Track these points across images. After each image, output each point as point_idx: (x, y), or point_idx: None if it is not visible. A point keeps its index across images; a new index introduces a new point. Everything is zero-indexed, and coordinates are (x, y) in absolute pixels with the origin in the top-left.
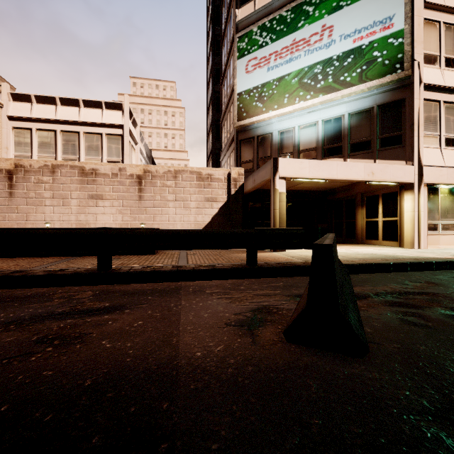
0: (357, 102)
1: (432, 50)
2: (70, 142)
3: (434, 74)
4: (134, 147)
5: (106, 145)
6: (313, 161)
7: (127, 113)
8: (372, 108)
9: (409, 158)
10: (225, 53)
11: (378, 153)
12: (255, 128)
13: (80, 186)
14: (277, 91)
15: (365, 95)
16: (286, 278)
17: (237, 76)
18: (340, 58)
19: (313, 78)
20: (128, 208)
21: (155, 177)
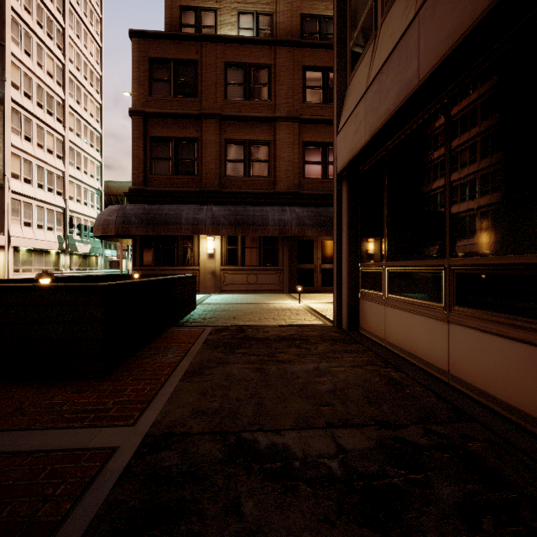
0: None
1: (17, 171)
2: None
3: (18, 186)
4: None
5: None
6: None
7: None
8: None
9: (3, 231)
10: None
11: None
12: None
13: None
14: None
15: None
16: None
17: None
18: None
19: None
20: None
21: None
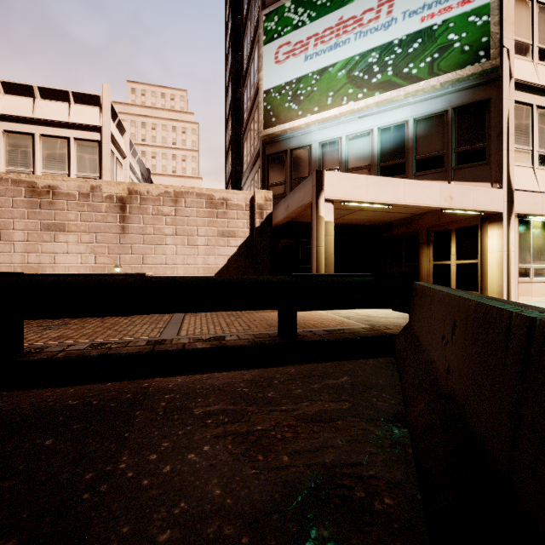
0: (425, 104)
1: (523, 36)
2: (19, 149)
3: (526, 69)
4: (120, 161)
5: (76, 155)
6: (373, 177)
7: (107, 110)
8: (446, 112)
9: (496, 179)
10: (248, 43)
11: (454, 172)
12: (287, 139)
13: (29, 211)
14: (317, 88)
15: (437, 94)
16: (349, 363)
17: (263, 67)
18: (404, 43)
19: (367, 70)
20: (105, 245)
21: (146, 201)
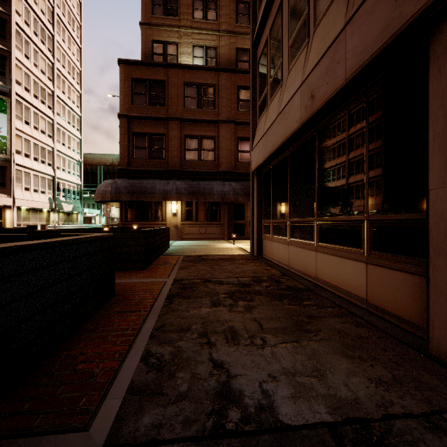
0: None
1: (19, 148)
2: None
3: (20, 159)
4: None
5: None
6: None
7: None
8: None
9: (9, 194)
10: None
11: None
12: None
13: None
14: None
15: None
16: None
17: None
18: None
19: None
20: None
21: None
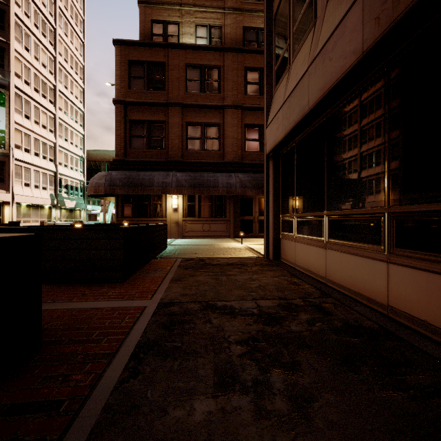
0: None
1: (19, 143)
2: None
3: (20, 154)
4: None
5: None
6: None
7: None
8: None
9: (8, 190)
10: None
11: None
12: None
13: None
14: None
15: None
16: None
17: None
18: None
19: None
20: None
21: None
